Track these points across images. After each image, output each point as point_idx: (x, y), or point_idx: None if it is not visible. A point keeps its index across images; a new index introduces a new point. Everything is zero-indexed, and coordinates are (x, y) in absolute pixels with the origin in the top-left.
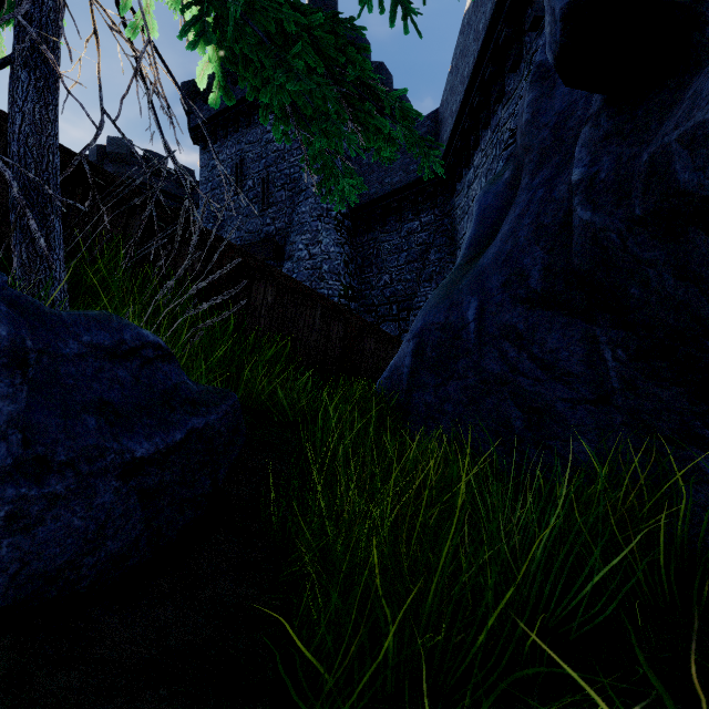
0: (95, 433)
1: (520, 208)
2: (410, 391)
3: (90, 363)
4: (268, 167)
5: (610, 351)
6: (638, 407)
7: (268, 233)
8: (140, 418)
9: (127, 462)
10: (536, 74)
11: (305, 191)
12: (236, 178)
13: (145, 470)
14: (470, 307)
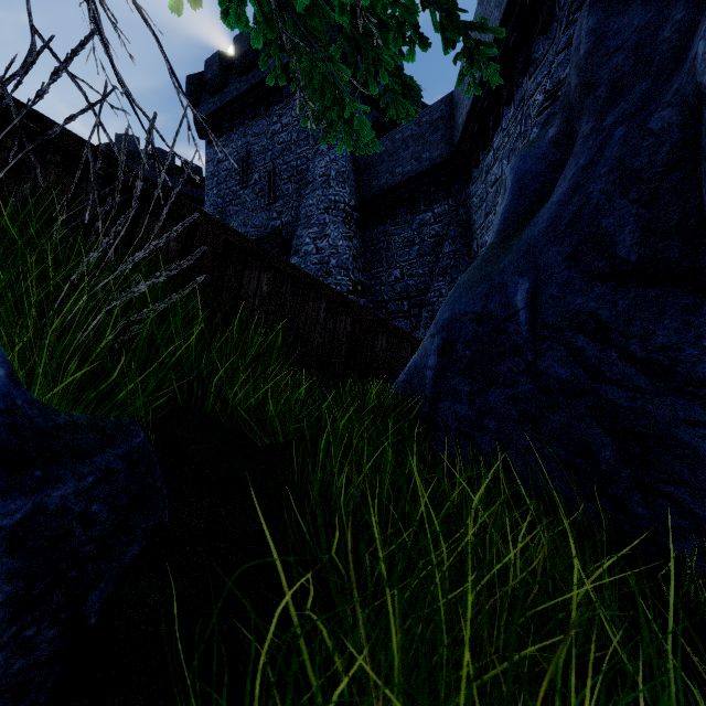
0: None
1: (585, 158)
2: (435, 400)
3: None
4: (274, 160)
5: None
6: None
7: (274, 227)
8: None
9: None
10: None
11: (312, 182)
12: (242, 172)
13: None
14: (518, 290)
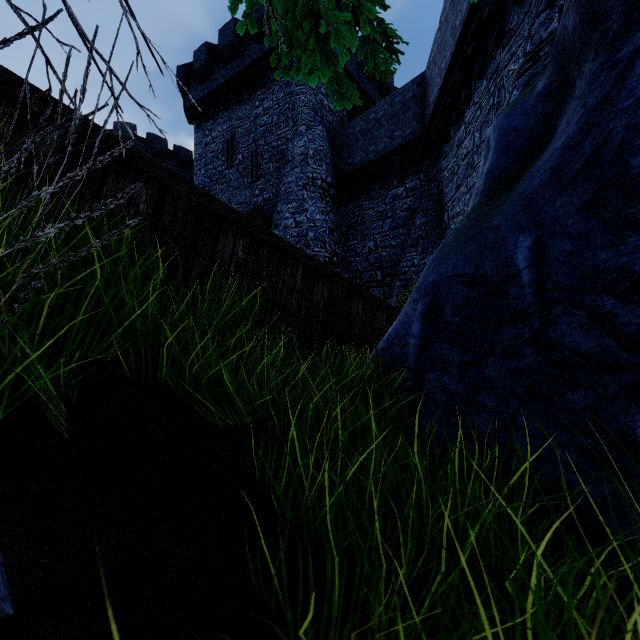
0: None
1: (597, 96)
2: (420, 370)
3: None
4: (257, 141)
5: None
6: None
7: (257, 203)
8: None
9: None
10: None
11: (291, 161)
12: (227, 153)
13: None
14: (518, 247)
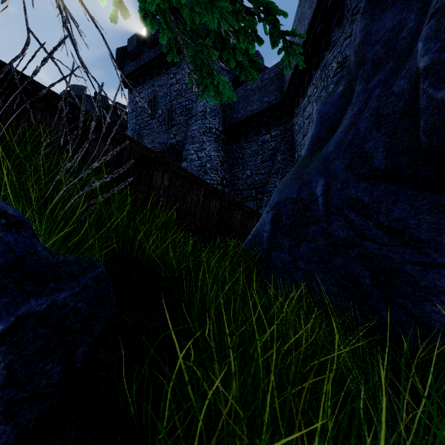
0: None
1: (357, 107)
2: (269, 250)
3: None
4: (171, 101)
5: None
6: None
7: (171, 144)
8: None
9: None
10: (367, 7)
11: (195, 116)
12: (151, 109)
13: None
14: (318, 185)
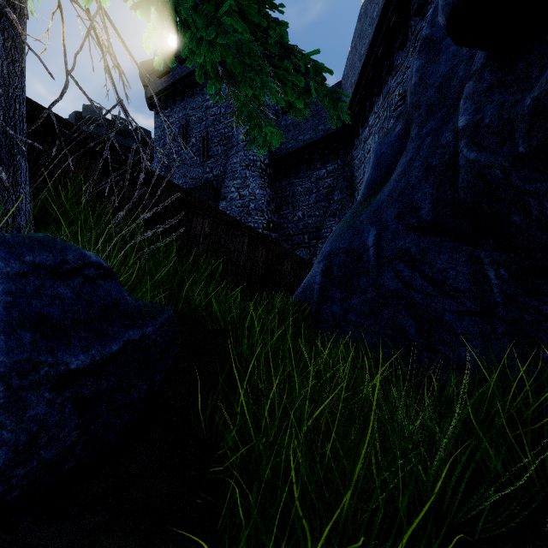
0: (29, 348)
1: (410, 154)
2: (320, 303)
3: (31, 281)
4: (207, 128)
5: (494, 271)
6: (519, 318)
7: (207, 179)
8: (77, 331)
9: (62, 374)
10: (423, 45)
11: (236, 146)
12: (182, 137)
13: (81, 380)
14: (369, 235)
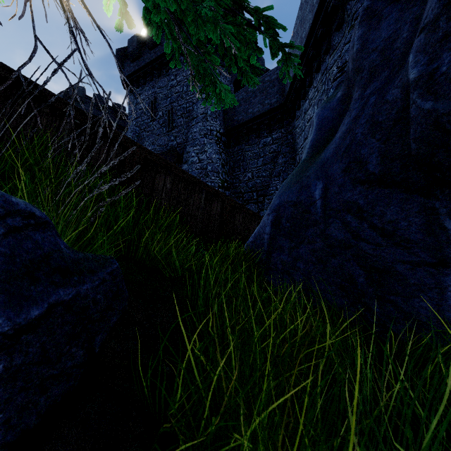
0: None
1: (355, 113)
2: (270, 252)
3: None
4: (172, 103)
5: None
6: None
7: (172, 146)
8: None
9: None
10: (364, 15)
11: (196, 118)
12: (151, 111)
13: None
14: (316, 188)
